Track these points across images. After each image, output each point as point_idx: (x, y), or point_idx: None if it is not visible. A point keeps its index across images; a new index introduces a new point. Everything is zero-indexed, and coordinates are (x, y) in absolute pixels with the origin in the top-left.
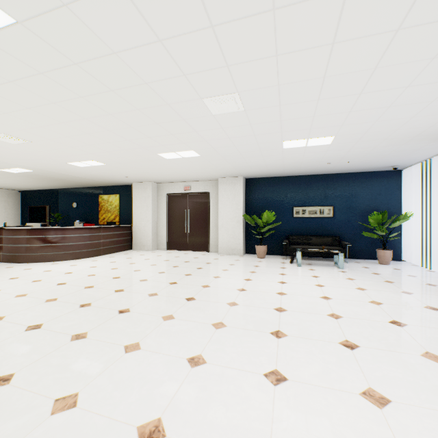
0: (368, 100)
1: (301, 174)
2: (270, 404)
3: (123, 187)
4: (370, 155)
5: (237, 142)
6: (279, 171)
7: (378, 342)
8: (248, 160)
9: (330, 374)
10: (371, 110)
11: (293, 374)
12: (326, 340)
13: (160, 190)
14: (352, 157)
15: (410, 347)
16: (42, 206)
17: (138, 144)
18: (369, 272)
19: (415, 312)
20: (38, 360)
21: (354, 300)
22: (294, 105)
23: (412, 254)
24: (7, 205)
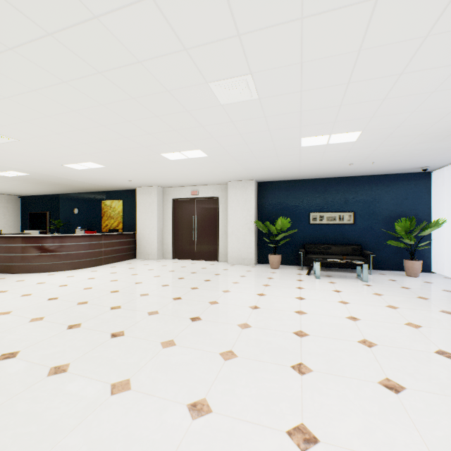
0: (409, 83)
1: (318, 176)
2: None
3: (127, 191)
4: (399, 154)
5: (249, 139)
6: (295, 173)
7: (428, 382)
8: (260, 161)
9: (375, 433)
10: (410, 97)
11: (325, 431)
12: (362, 378)
13: (166, 195)
14: (378, 156)
15: None
16: (43, 212)
17: (138, 142)
18: (397, 285)
19: None
20: (1, 405)
21: (387, 321)
22: (318, 90)
23: (443, 265)
24: (6, 211)
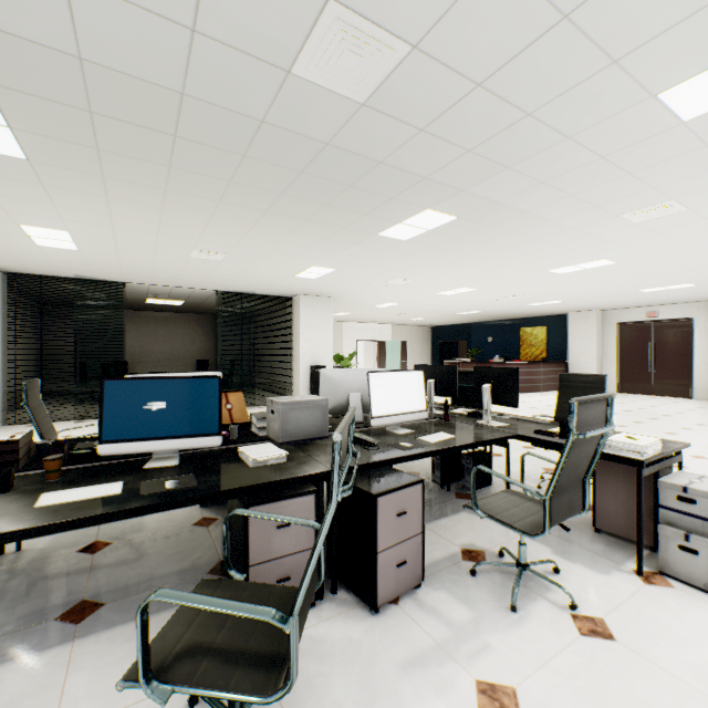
0: None
1: None
2: None
3: (551, 317)
4: None
5: None
6: None
7: None
8: None
9: None
10: None
11: None
12: None
13: (606, 319)
14: None
15: None
16: (453, 341)
17: (625, 287)
18: None
19: None
20: None
21: None
22: None
23: None
24: (422, 341)
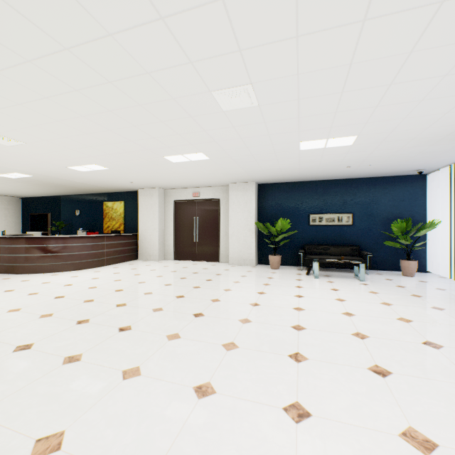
0: (398, 93)
1: (318, 179)
2: (292, 448)
3: (128, 193)
4: (394, 157)
5: (250, 142)
6: (294, 176)
7: (413, 368)
8: (261, 163)
9: (362, 409)
10: (400, 104)
11: (317, 407)
12: (353, 365)
13: (167, 197)
14: (375, 159)
15: (451, 374)
16: (44, 213)
17: (142, 145)
18: (393, 284)
19: (450, 331)
20: (23, 388)
21: (380, 316)
22: (314, 98)
23: (438, 265)
24: (8, 213)
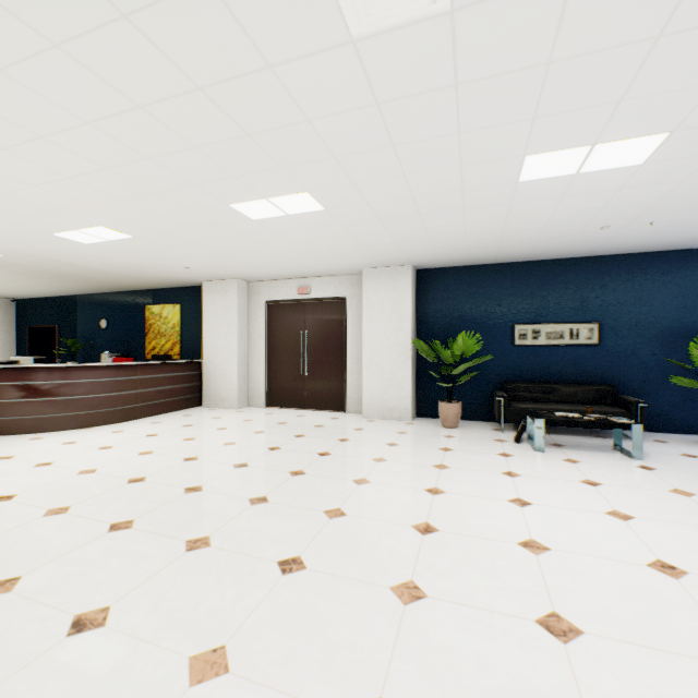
0: None
1: (531, 257)
2: None
3: (187, 290)
4: None
5: (412, 160)
6: (488, 250)
7: None
8: (428, 221)
9: None
10: None
11: None
12: None
13: (254, 295)
14: (670, 207)
15: None
16: (50, 326)
17: (177, 172)
18: None
19: None
20: None
21: None
22: None
23: None
24: None
